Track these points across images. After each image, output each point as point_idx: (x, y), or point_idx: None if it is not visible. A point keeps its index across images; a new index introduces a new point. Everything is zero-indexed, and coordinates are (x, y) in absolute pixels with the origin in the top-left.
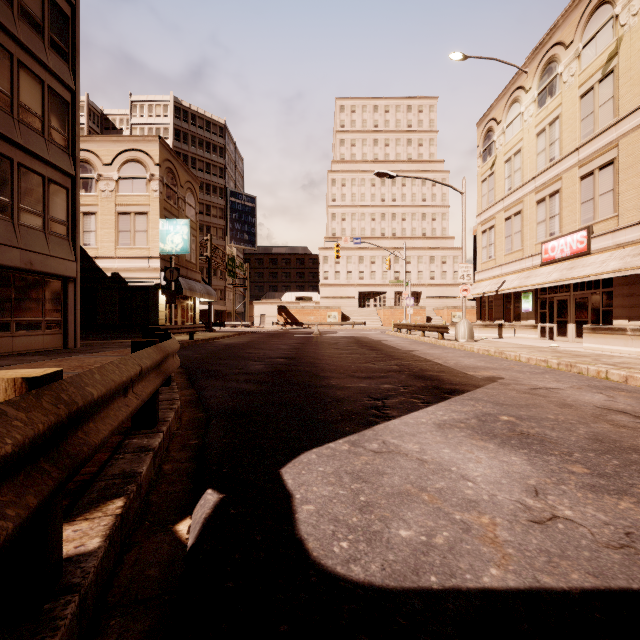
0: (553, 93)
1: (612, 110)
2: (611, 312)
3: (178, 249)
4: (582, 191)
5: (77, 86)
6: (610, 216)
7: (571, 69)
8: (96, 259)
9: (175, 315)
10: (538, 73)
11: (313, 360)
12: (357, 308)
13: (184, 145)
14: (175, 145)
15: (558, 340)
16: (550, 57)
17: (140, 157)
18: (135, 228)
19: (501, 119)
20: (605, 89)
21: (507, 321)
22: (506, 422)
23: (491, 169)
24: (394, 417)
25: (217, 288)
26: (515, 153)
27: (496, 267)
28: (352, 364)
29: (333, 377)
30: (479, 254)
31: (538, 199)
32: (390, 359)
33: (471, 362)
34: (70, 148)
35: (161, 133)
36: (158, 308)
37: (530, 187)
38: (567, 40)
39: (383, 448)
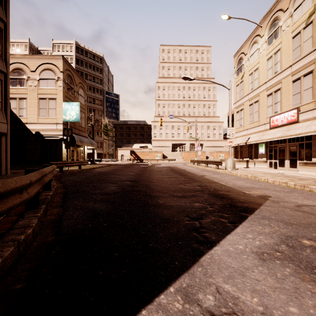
0: (276, 37)
1: (311, 43)
2: (310, 154)
3: (73, 119)
4: (293, 88)
5: (8, 20)
6: (310, 101)
7: (287, 23)
8: (26, 124)
9: (72, 155)
10: (268, 27)
11: (147, 182)
12: (171, 152)
13: (81, 67)
14: (76, 66)
15: (279, 169)
16: (275, 18)
17: (51, 67)
18: (49, 107)
19: (247, 52)
20: (307, 32)
21: (250, 158)
22: (313, 248)
23: (241, 79)
24: (214, 243)
25: (99, 141)
26: (255, 70)
27: (244, 130)
28: (171, 185)
29: (160, 196)
30: (235, 124)
31: (268, 94)
32: (193, 181)
33: (242, 183)
34: (3, 56)
35: (69, 60)
36: (62, 151)
37: (263, 87)
38: (285, 8)
39: (221, 305)
